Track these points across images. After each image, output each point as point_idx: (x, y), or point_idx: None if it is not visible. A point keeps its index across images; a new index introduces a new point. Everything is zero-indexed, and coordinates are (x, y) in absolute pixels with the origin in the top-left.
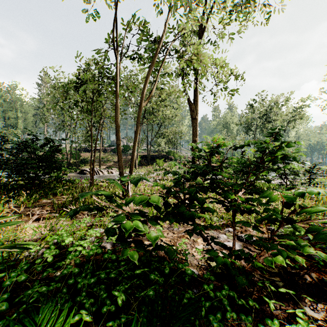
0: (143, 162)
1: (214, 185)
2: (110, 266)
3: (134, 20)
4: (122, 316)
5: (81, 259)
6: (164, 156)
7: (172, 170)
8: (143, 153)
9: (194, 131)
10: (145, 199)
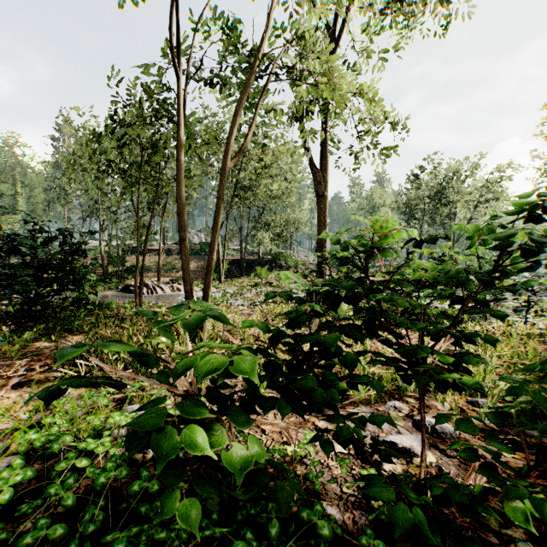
0: (234, 271)
1: None
2: (143, 511)
3: (215, 18)
4: None
5: (89, 482)
6: (270, 261)
7: (284, 285)
8: (234, 256)
9: (321, 218)
10: (221, 364)
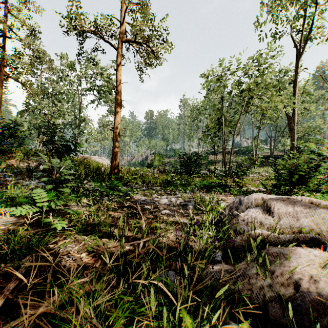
0: (266, 162)
1: None
2: None
3: None
4: (215, 186)
5: None
6: None
7: None
8: (269, 153)
9: (291, 138)
10: (221, 170)
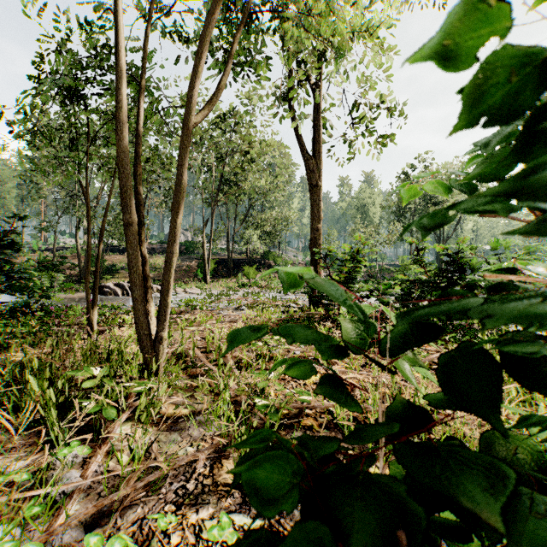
0: (221, 271)
1: None
2: None
3: None
4: None
5: None
6: (258, 260)
7: (273, 286)
8: (222, 256)
9: (315, 211)
10: None
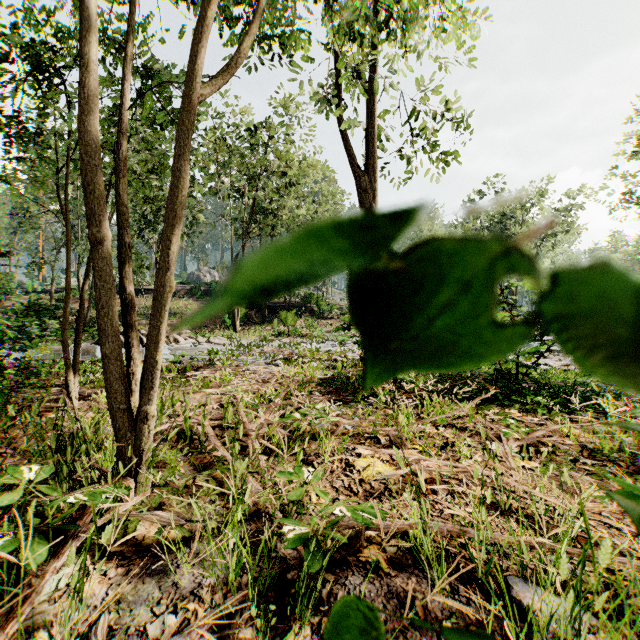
0: (254, 317)
1: (431, 378)
2: None
3: None
4: None
5: None
6: (298, 304)
7: (315, 334)
8: None
9: None
10: None
